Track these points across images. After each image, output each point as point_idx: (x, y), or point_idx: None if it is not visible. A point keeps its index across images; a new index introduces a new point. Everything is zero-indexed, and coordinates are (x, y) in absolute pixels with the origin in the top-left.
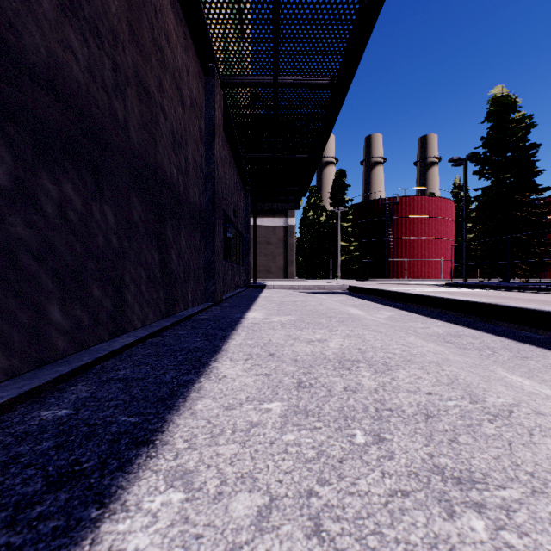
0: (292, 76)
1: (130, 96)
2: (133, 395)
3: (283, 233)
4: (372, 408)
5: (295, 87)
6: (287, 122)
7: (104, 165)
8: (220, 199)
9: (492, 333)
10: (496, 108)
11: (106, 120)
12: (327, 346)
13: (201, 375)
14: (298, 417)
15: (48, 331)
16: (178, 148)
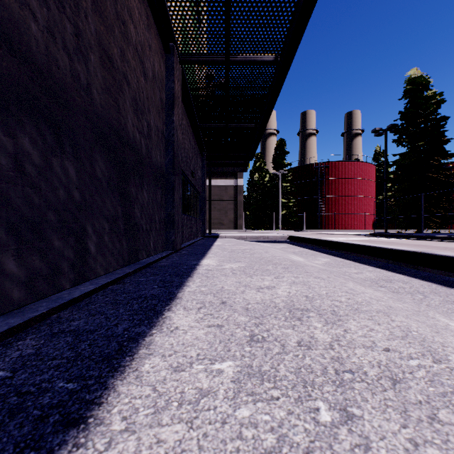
0: (241, 54)
1: (93, 61)
2: (80, 352)
3: (233, 192)
4: (331, 369)
5: (244, 64)
6: (237, 96)
7: (65, 123)
8: (179, 161)
9: (418, 278)
10: (412, 87)
11: (67, 81)
12: (276, 293)
13: (153, 327)
14: (252, 382)
15: (2, 282)
16: (141, 114)
